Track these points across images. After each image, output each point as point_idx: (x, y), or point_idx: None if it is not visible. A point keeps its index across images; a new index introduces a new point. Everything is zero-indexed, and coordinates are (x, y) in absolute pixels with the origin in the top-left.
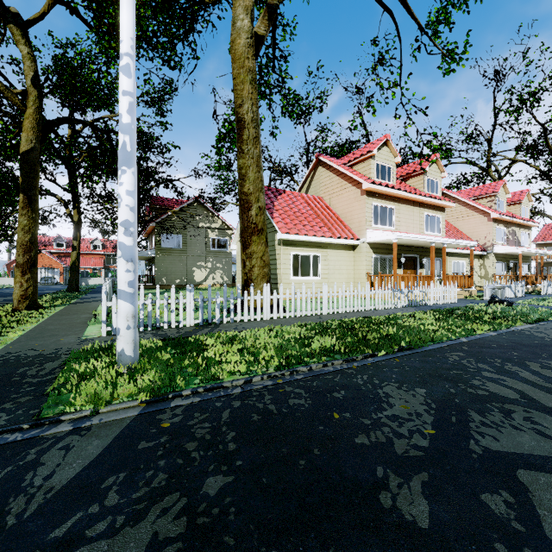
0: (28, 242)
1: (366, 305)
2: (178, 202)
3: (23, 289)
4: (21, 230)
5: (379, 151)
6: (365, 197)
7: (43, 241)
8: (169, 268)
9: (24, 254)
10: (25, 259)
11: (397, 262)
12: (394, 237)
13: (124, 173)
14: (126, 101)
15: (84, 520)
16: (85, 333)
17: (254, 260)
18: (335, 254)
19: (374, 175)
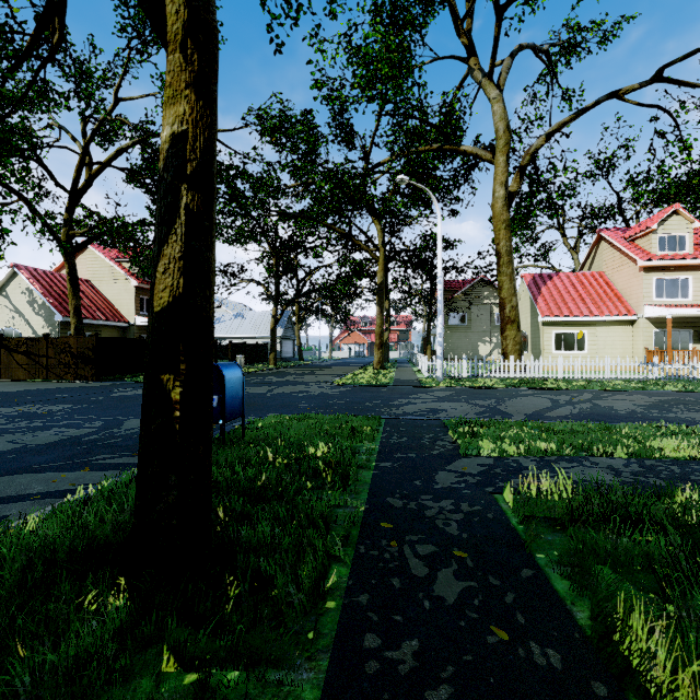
0: (380, 333)
1: (605, 374)
2: (464, 282)
3: (378, 358)
4: (378, 326)
5: (663, 223)
6: (642, 273)
7: (360, 323)
8: (456, 344)
9: (379, 339)
10: (379, 341)
11: (696, 336)
12: (667, 313)
13: (439, 317)
14: (439, 292)
15: (439, 391)
16: (418, 376)
17: (508, 341)
18: (606, 331)
19: (656, 249)
